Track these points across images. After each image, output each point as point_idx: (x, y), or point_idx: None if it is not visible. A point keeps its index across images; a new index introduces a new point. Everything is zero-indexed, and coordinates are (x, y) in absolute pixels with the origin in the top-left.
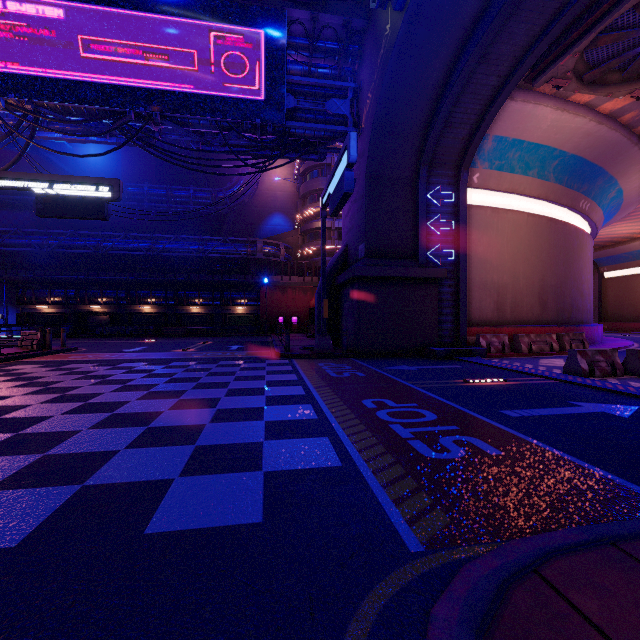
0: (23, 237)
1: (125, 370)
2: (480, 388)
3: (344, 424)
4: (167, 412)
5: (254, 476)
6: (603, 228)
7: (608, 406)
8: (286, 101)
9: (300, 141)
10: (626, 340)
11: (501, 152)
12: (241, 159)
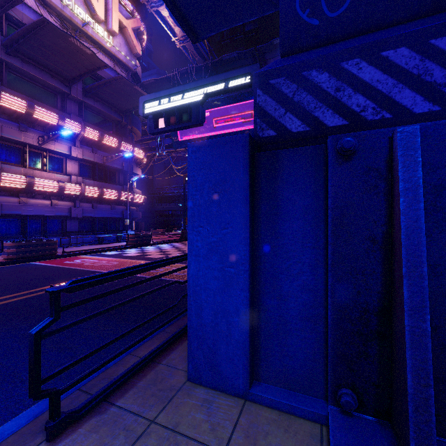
0: None
1: None
2: None
3: None
4: None
5: None
6: None
7: None
8: None
9: None
10: None
11: None
12: None
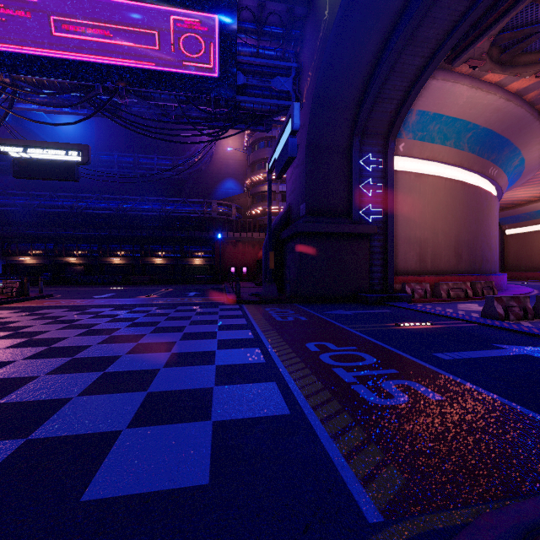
0: (8, 198)
1: (92, 315)
2: (411, 331)
3: (290, 368)
4: (124, 356)
5: (203, 427)
6: (505, 192)
7: (529, 348)
8: (237, 78)
9: (249, 114)
10: (527, 287)
11: (423, 125)
12: (197, 129)
